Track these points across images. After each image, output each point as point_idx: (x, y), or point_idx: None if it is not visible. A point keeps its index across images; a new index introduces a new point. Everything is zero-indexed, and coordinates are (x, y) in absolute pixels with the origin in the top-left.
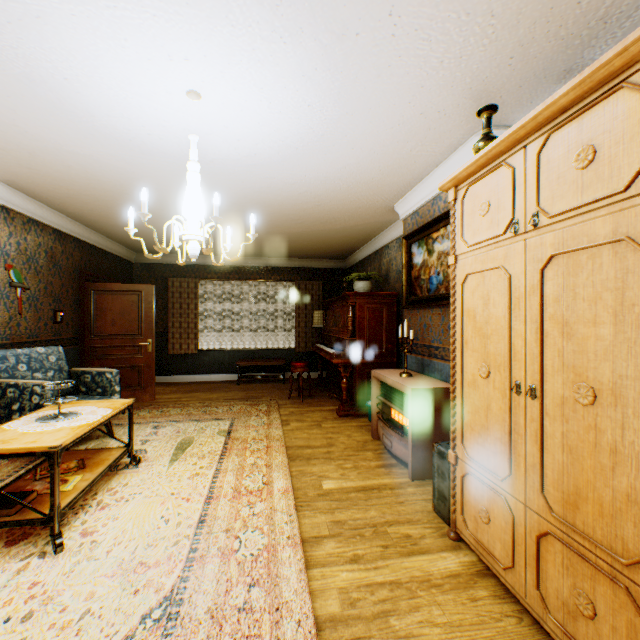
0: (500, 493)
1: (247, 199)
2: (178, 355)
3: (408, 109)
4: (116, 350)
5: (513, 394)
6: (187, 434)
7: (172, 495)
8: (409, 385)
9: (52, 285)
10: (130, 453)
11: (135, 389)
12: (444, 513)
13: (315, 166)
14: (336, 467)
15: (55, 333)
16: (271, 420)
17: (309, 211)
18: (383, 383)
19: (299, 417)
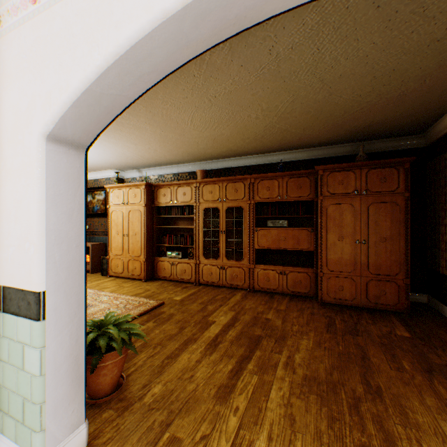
0: (121, 258)
1: None
2: None
3: (96, 163)
4: None
5: (124, 237)
6: None
7: None
8: (90, 244)
9: None
10: None
11: None
12: (106, 273)
13: None
14: None
15: None
16: None
17: None
18: None
19: None
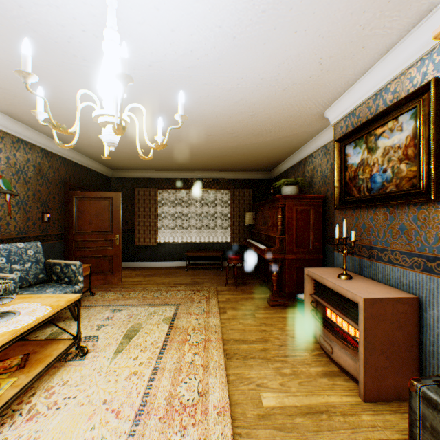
0: None
1: (188, 112)
2: (142, 246)
3: None
4: (92, 243)
5: None
6: (137, 319)
7: (104, 404)
8: (357, 292)
9: (40, 192)
10: (78, 344)
11: (106, 274)
12: None
13: (252, 63)
14: (274, 372)
15: (42, 230)
16: (210, 307)
17: (243, 123)
18: (318, 282)
19: (234, 305)
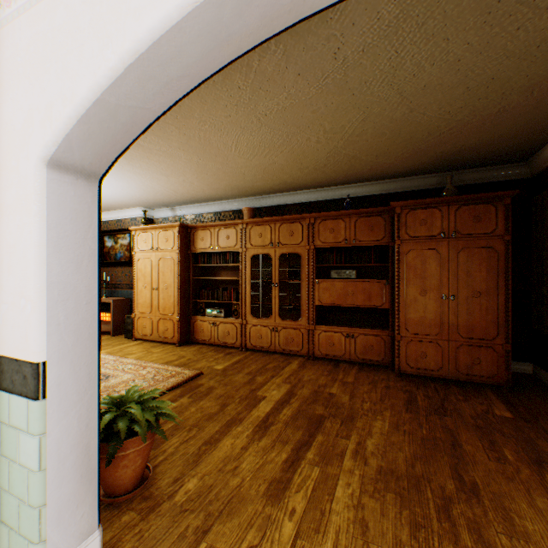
0: (150, 317)
1: None
2: None
3: (118, 199)
4: None
5: (153, 290)
6: None
7: None
8: (111, 299)
9: None
10: None
11: None
12: (131, 336)
13: None
14: None
15: None
16: None
17: None
18: None
19: None
